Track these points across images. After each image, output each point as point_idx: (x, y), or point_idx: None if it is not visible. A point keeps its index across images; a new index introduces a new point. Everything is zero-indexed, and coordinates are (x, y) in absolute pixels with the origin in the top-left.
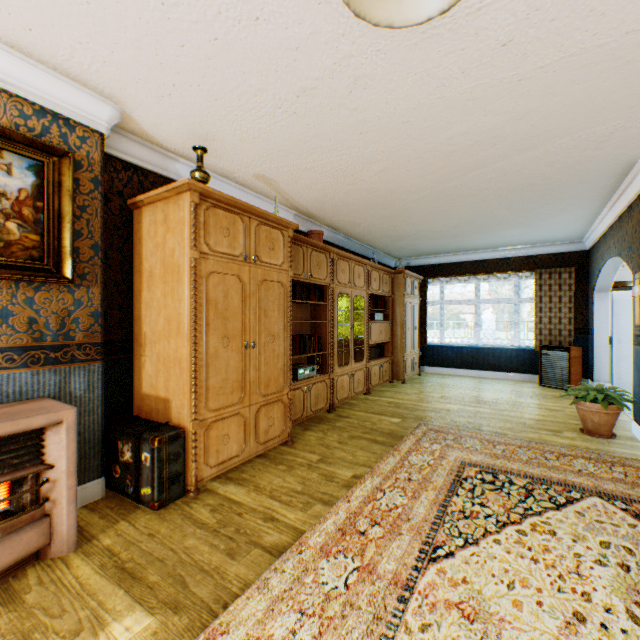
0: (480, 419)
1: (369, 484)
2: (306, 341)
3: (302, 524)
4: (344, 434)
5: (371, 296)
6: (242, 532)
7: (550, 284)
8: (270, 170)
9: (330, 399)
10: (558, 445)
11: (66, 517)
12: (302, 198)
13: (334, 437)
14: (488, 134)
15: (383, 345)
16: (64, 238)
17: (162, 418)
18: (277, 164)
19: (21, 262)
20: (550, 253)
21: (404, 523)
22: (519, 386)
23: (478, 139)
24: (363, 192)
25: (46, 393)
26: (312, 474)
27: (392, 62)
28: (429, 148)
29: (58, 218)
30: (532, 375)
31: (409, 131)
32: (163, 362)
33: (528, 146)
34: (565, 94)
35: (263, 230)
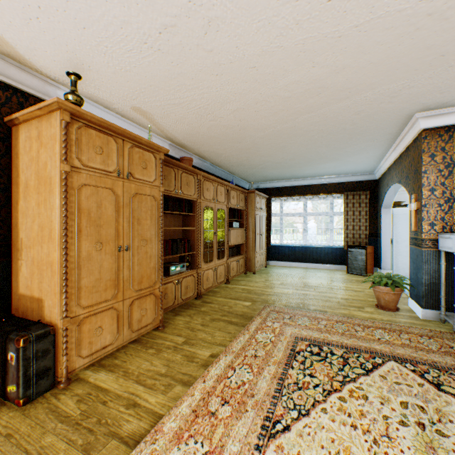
0: (308, 300)
1: (223, 363)
2: (178, 244)
3: (161, 408)
4: (207, 317)
5: (230, 209)
6: (103, 423)
7: (353, 202)
8: (145, 103)
9: (198, 289)
10: (362, 318)
11: None
12: (174, 130)
13: (198, 320)
14: (315, 84)
15: (240, 246)
16: None
17: (36, 316)
18: (150, 98)
19: None
20: (353, 181)
21: (250, 399)
22: (333, 274)
23: (308, 87)
24: (222, 128)
25: None
26: (176, 356)
27: (239, 6)
28: (271, 93)
29: None
30: (342, 266)
31: (255, 76)
32: (37, 265)
33: (343, 96)
34: (372, 53)
35: (136, 151)
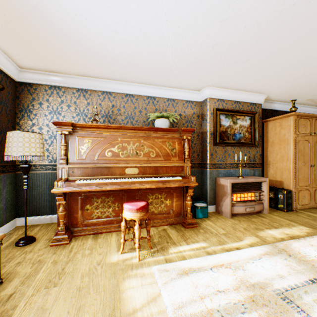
0: None
1: None
2: None
3: None
4: None
5: None
6: None
7: None
8: (316, 97)
9: None
10: None
11: (266, 204)
12: None
13: None
14: None
15: None
16: (254, 135)
17: (278, 187)
18: None
19: (248, 142)
20: None
21: None
22: None
23: None
24: None
25: (251, 175)
26: None
27: None
28: None
29: (253, 130)
30: None
31: None
32: (278, 169)
33: None
34: None
35: (316, 122)
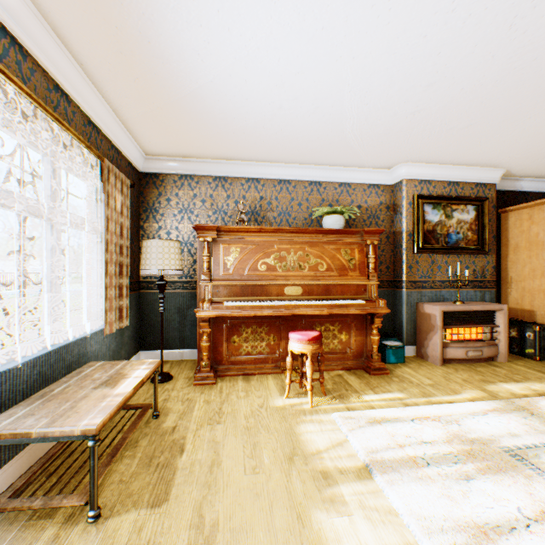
0: None
1: None
2: None
3: None
4: None
5: None
6: None
7: None
8: None
9: None
10: None
11: (503, 347)
12: None
13: None
14: None
15: None
16: (483, 235)
17: (525, 320)
18: None
19: (471, 247)
20: None
21: None
22: None
23: None
24: None
25: (476, 300)
26: None
27: None
28: None
29: (481, 227)
30: None
31: None
32: (526, 291)
33: None
34: None
35: None
